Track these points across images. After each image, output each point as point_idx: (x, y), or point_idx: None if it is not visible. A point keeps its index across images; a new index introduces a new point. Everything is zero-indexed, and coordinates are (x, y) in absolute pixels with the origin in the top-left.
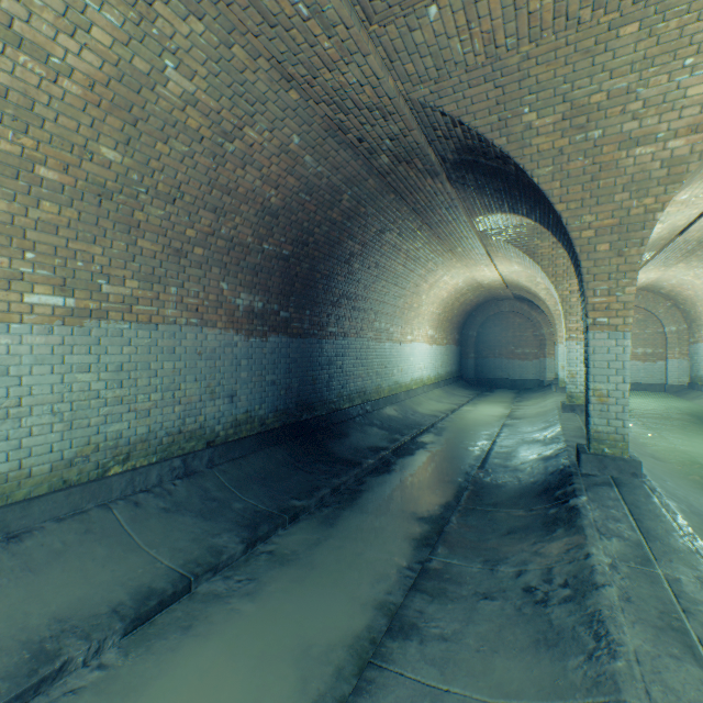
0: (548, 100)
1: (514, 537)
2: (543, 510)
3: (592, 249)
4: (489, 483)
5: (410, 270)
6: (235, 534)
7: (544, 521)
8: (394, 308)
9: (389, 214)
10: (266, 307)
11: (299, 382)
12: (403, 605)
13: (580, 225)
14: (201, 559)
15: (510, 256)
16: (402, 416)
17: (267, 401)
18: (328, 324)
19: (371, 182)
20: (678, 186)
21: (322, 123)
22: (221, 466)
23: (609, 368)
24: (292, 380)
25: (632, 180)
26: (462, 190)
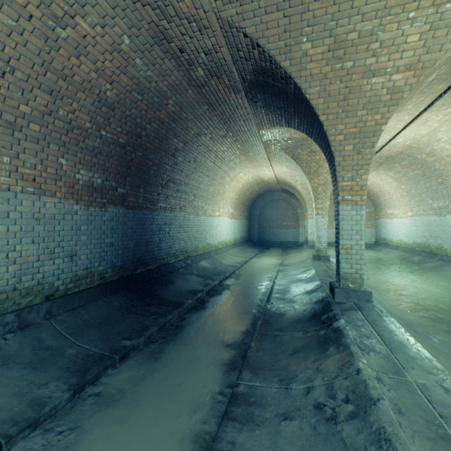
0: (320, 33)
1: (299, 356)
2: (315, 331)
3: (342, 149)
4: (275, 313)
5: (218, 166)
6: (63, 381)
7: (318, 341)
8: (207, 192)
9: (204, 121)
10: (105, 183)
11: (134, 244)
12: (217, 438)
13: (335, 132)
14: (19, 416)
15: (282, 160)
16: (213, 267)
17: (106, 259)
18: (159, 200)
19: (191, 93)
20: (396, 107)
21: (149, 29)
22: (59, 316)
23: (352, 230)
24: (129, 242)
25: (369, 101)
26: (255, 107)
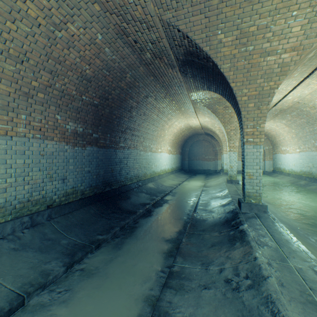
0: (230, 27)
1: (215, 248)
2: (227, 232)
3: (246, 106)
4: (199, 219)
5: (160, 118)
6: (60, 260)
7: (228, 238)
8: (153, 136)
9: (150, 88)
10: (84, 131)
11: (104, 171)
12: (160, 299)
13: (241, 94)
14: (34, 281)
15: (205, 113)
16: (156, 187)
17: (85, 181)
18: (120, 142)
19: (141, 69)
20: (284, 77)
21: (114, 29)
22: (56, 219)
23: (253, 162)
24: (100, 170)
25: (265, 73)
26: (186, 77)
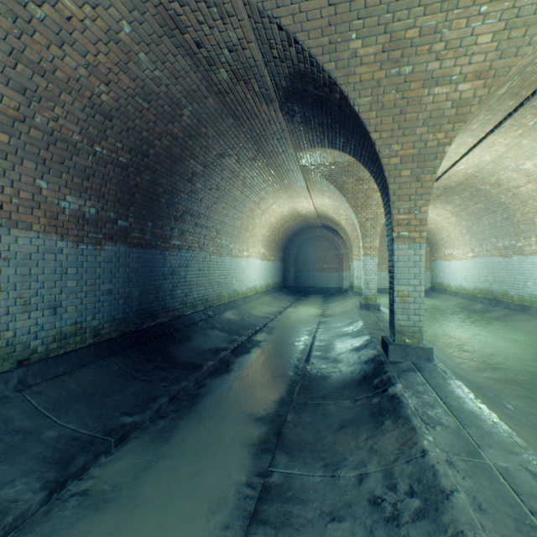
0: (373, 28)
1: (347, 432)
2: (367, 399)
3: (398, 174)
4: (316, 376)
5: (246, 196)
6: (36, 477)
7: (370, 411)
8: (233, 228)
9: (228, 139)
10: (100, 213)
11: (140, 291)
12: None
13: (389, 153)
14: None
15: (323, 190)
16: (240, 319)
17: (102, 311)
18: (172, 237)
19: (212, 101)
20: (462, 124)
21: (156, 14)
22: (36, 387)
23: (409, 273)
24: (133, 289)
25: (430, 116)
26: (292, 122)
